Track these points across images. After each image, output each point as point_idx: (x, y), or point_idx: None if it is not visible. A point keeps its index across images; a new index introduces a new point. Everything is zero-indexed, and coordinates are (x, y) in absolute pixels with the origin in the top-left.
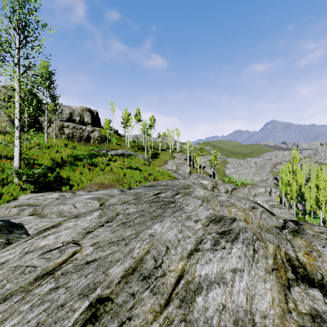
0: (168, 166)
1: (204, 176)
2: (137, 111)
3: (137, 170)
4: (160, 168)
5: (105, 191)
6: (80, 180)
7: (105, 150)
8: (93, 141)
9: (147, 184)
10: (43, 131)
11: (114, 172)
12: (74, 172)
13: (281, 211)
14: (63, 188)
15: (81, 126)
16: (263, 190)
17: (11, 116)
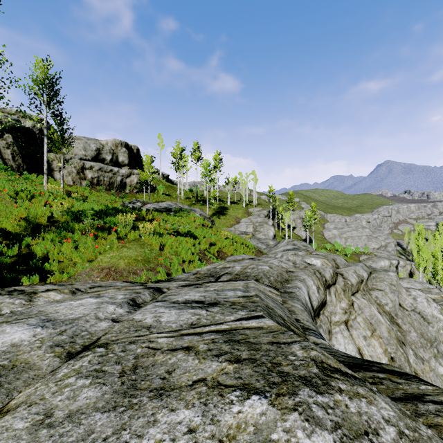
0: (241, 226)
1: (303, 245)
2: (195, 145)
3: (188, 237)
4: (229, 233)
5: (93, 300)
6: (72, 260)
7: (140, 202)
8: (130, 190)
9: (204, 268)
10: (53, 175)
11: (143, 243)
12: (60, 245)
13: None
14: (24, 281)
15: (111, 167)
16: (387, 264)
17: (1, 151)
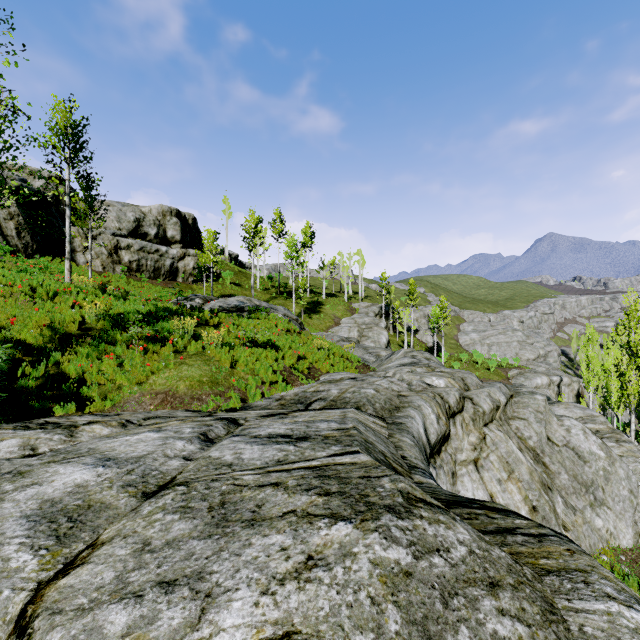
0: (341, 330)
1: (426, 358)
2: (277, 214)
3: (268, 348)
4: (324, 342)
5: (155, 435)
6: (115, 382)
7: (201, 298)
8: (184, 278)
9: (291, 392)
10: (75, 257)
11: (208, 358)
12: (99, 362)
13: (623, 450)
14: (56, 411)
15: (157, 246)
16: (546, 382)
17: (2, 224)
